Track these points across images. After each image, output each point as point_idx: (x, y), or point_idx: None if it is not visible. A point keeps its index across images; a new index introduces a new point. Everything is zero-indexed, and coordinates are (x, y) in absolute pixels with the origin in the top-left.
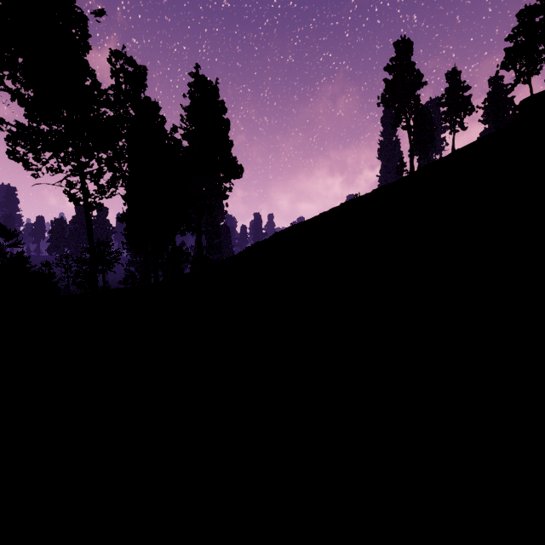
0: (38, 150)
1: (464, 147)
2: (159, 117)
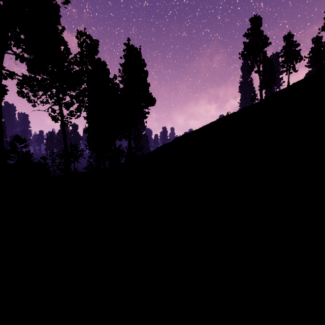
0: (35, 90)
1: (298, 82)
2: (106, 69)
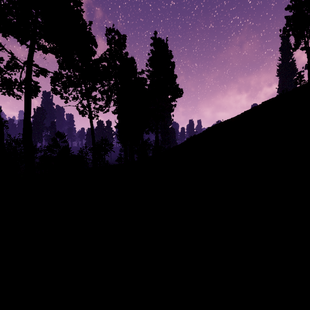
0: (66, 86)
1: None
2: (132, 62)
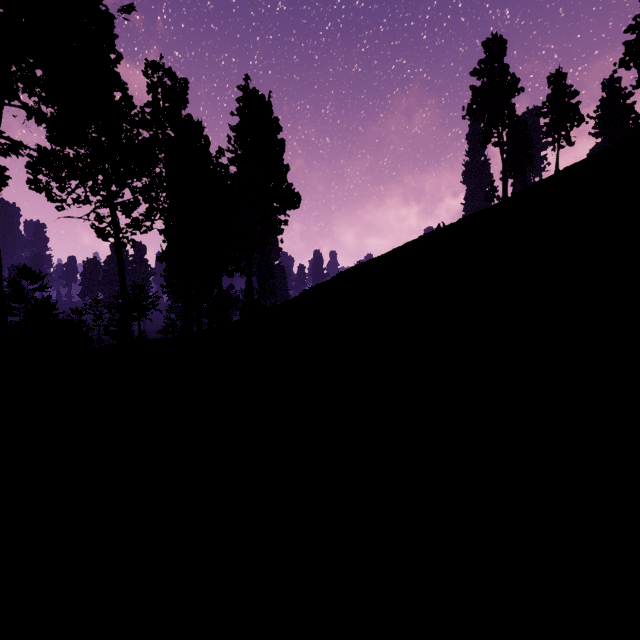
0: (63, 178)
1: (573, 165)
2: (202, 137)
